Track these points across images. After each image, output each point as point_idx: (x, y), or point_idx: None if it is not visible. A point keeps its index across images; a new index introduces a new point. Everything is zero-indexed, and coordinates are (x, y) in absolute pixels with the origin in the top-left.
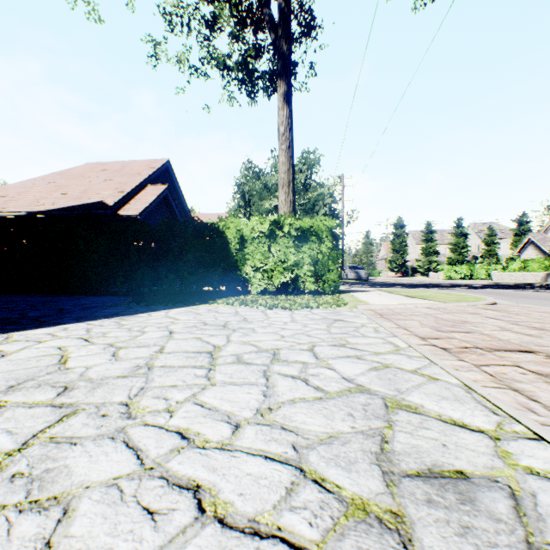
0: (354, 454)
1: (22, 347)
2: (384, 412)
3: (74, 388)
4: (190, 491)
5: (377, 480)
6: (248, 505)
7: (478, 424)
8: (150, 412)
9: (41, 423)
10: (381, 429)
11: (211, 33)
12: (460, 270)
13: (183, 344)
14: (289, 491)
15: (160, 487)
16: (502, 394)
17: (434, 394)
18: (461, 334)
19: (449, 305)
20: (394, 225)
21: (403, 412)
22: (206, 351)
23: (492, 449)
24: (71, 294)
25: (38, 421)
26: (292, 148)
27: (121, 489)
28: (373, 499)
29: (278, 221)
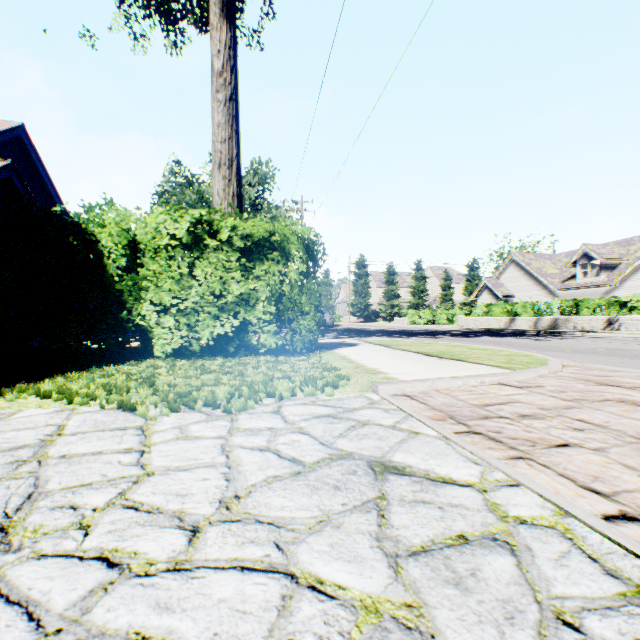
0: None
1: None
2: None
3: None
4: None
5: None
6: None
7: None
8: None
9: None
10: None
11: None
12: (423, 315)
13: None
14: None
15: None
16: None
17: None
18: None
19: (529, 376)
20: (357, 264)
21: None
22: None
23: None
24: None
25: None
26: (237, 102)
27: None
28: None
29: (210, 220)
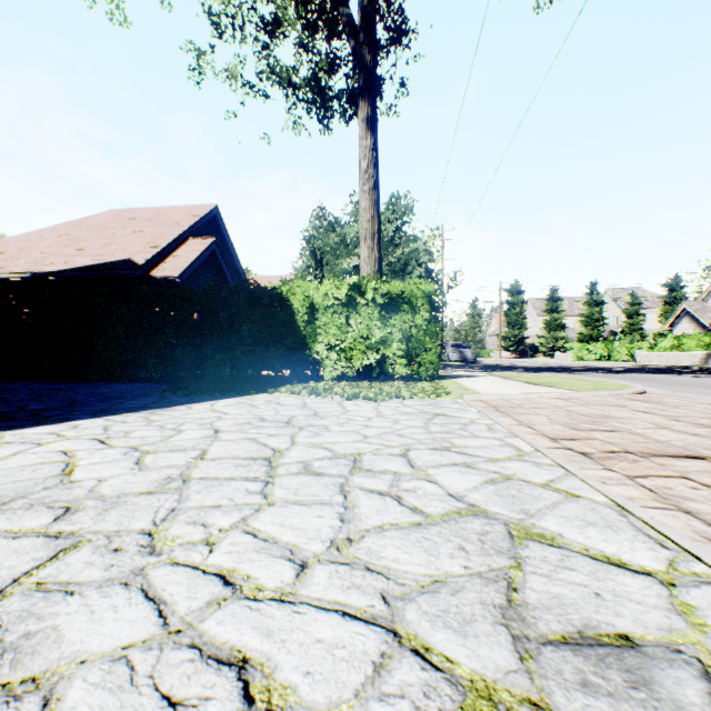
0: (470, 608)
1: (15, 452)
2: (509, 544)
3: (79, 509)
4: (233, 668)
5: (506, 650)
6: (318, 692)
7: (641, 563)
8: (182, 545)
9: (27, 561)
10: (506, 570)
11: (272, 39)
12: (594, 349)
13: (232, 447)
14: (377, 667)
15: (189, 662)
16: (669, 517)
17: (576, 518)
18: (605, 434)
19: (584, 395)
20: (509, 291)
21: (535, 545)
22: (263, 457)
23: (667, 601)
24: (88, 380)
25: (23, 558)
26: (377, 189)
27: (132, 665)
28: (502, 681)
29: (360, 284)
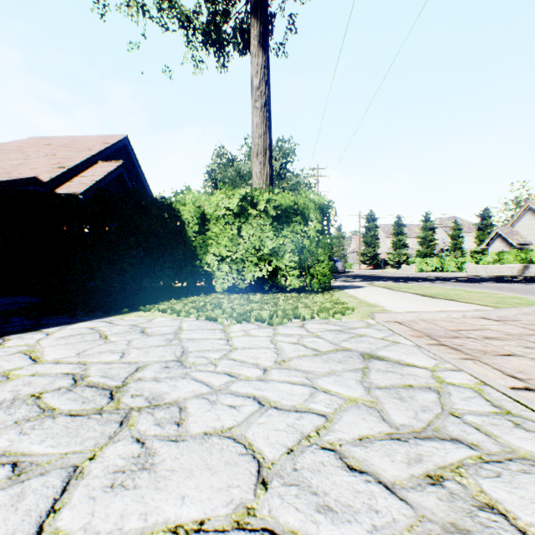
0: None
1: None
2: None
3: None
4: None
5: None
6: None
7: None
8: None
9: None
10: None
11: None
12: (431, 262)
13: None
14: None
15: None
16: None
17: None
18: None
19: (510, 313)
20: (366, 218)
21: None
22: None
23: None
24: None
25: None
26: (269, 106)
27: None
28: None
29: (252, 196)
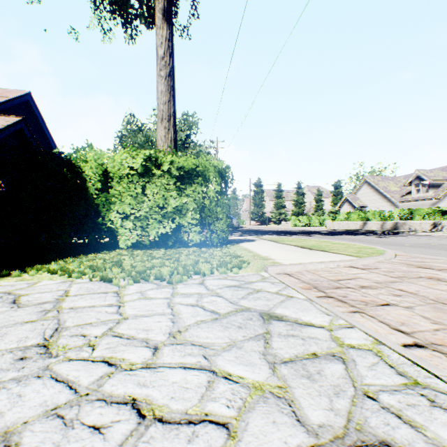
0: None
1: None
2: None
3: None
4: None
5: None
6: None
7: None
8: None
9: None
10: None
11: None
12: (302, 220)
13: None
14: None
15: None
16: None
17: None
18: None
19: (370, 261)
20: (255, 184)
21: None
22: None
23: None
24: None
25: None
26: (173, 77)
27: None
28: None
29: (156, 157)
